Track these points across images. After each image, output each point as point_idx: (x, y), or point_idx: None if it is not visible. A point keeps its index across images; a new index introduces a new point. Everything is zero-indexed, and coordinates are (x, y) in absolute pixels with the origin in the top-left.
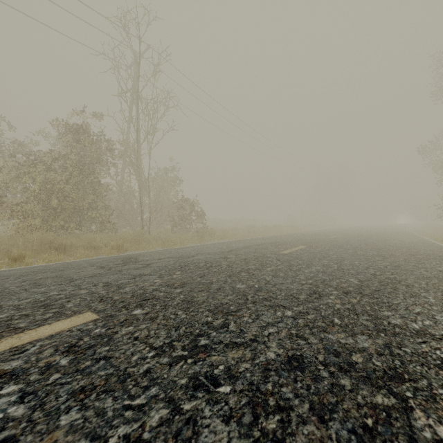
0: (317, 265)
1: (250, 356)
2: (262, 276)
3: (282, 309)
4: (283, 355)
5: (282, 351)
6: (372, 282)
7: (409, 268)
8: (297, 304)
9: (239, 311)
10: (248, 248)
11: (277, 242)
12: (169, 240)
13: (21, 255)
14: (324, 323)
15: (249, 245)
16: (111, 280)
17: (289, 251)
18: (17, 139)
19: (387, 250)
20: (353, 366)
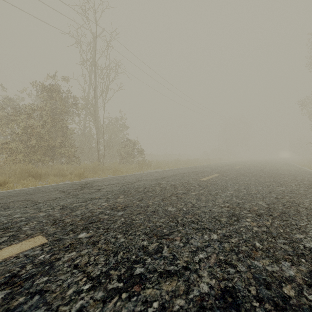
0: (230, 190)
1: (183, 288)
2: (188, 200)
3: (208, 232)
4: (216, 287)
5: (214, 283)
6: (277, 205)
7: (302, 193)
8: (221, 226)
9: (171, 235)
10: (175, 176)
11: (197, 171)
12: (118, 169)
13: (6, 181)
14: (247, 247)
15: (176, 173)
16: (67, 203)
17: (207, 178)
18: (8, 96)
19: (280, 178)
20: (287, 302)
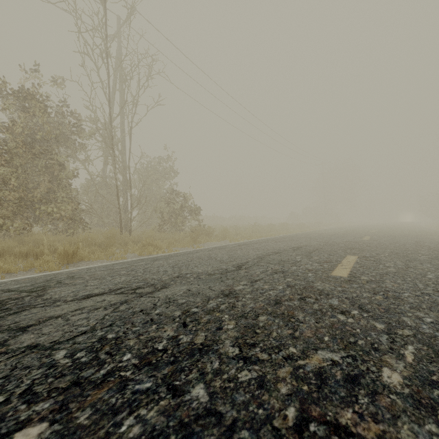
0: None
1: None
2: None
3: None
4: None
5: None
6: None
7: None
8: None
9: None
10: (265, 260)
11: (302, 248)
12: (151, 243)
13: None
14: None
15: (264, 253)
16: None
17: (346, 271)
18: None
19: None
20: None
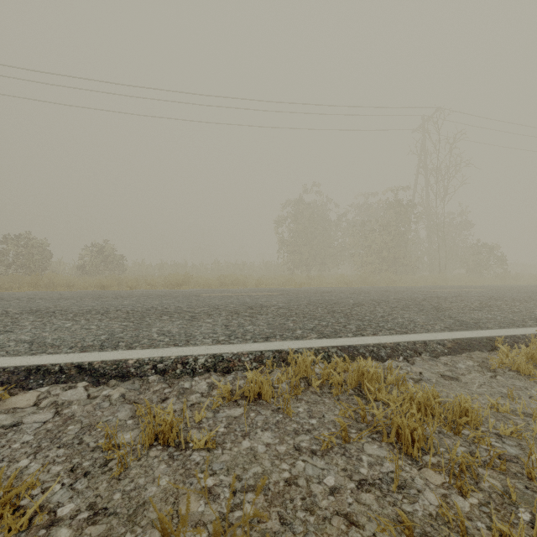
0: None
1: None
2: None
3: None
4: None
5: None
6: None
7: None
8: None
9: None
10: None
11: None
12: (471, 281)
13: (389, 283)
14: None
15: None
16: (473, 287)
17: None
18: (344, 213)
19: None
20: None
